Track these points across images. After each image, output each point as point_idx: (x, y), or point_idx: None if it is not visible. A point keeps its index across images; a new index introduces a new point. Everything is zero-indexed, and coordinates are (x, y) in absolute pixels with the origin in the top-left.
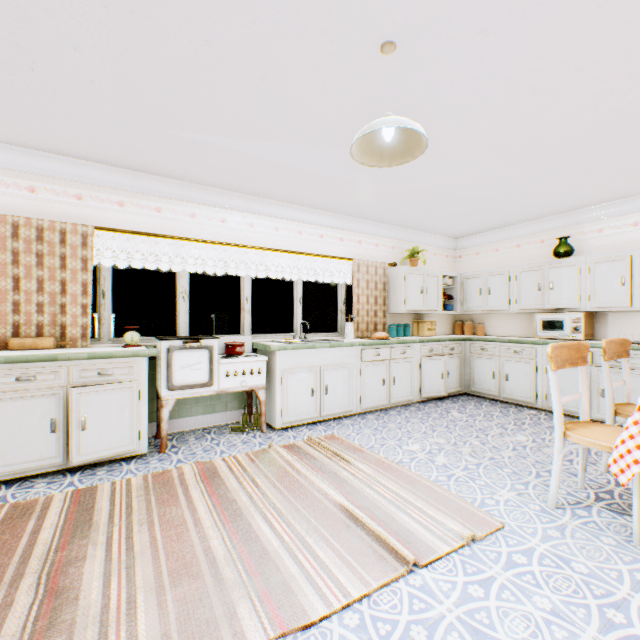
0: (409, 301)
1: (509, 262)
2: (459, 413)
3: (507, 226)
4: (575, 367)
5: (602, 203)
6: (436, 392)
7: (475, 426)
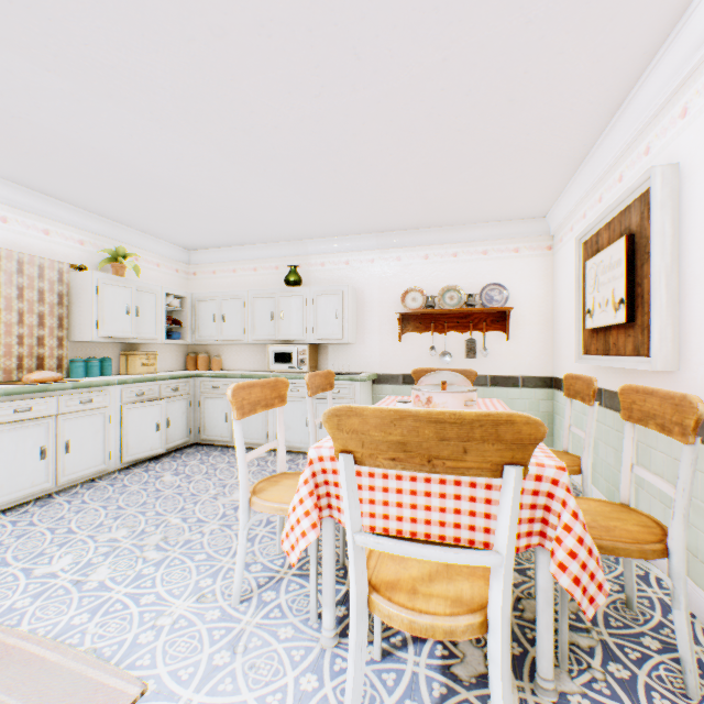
0: (107, 324)
1: (248, 286)
2: (175, 475)
3: (245, 245)
4: (301, 401)
5: (325, 237)
6: (150, 450)
7: (188, 492)
